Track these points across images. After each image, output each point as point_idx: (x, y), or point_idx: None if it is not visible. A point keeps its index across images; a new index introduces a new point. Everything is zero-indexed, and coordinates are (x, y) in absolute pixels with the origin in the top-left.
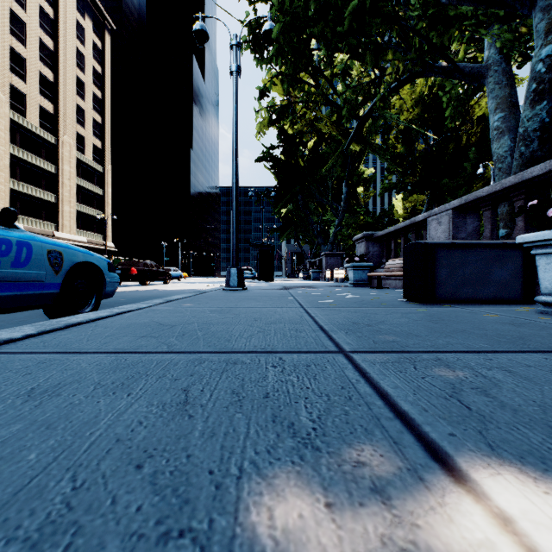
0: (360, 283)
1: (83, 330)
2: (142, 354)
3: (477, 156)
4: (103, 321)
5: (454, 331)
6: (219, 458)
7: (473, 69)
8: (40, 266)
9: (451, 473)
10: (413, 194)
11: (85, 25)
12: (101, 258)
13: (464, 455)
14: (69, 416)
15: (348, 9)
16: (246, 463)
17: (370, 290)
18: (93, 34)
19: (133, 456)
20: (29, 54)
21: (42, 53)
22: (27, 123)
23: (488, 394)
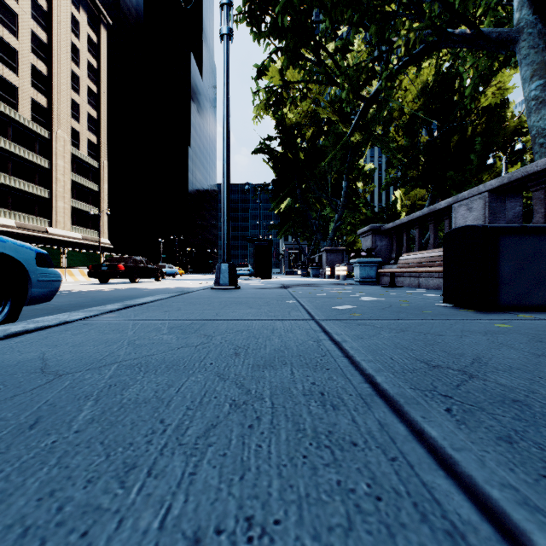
0: (367, 280)
1: None
2: None
3: (484, 147)
4: None
5: None
6: None
7: (501, 34)
8: None
9: None
10: (416, 188)
11: (80, 18)
12: (23, 246)
13: None
14: None
15: None
16: None
17: (383, 289)
18: (88, 27)
19: None
20: (21, 46)
21: (35, 46)
22: (19, 117)
23: None
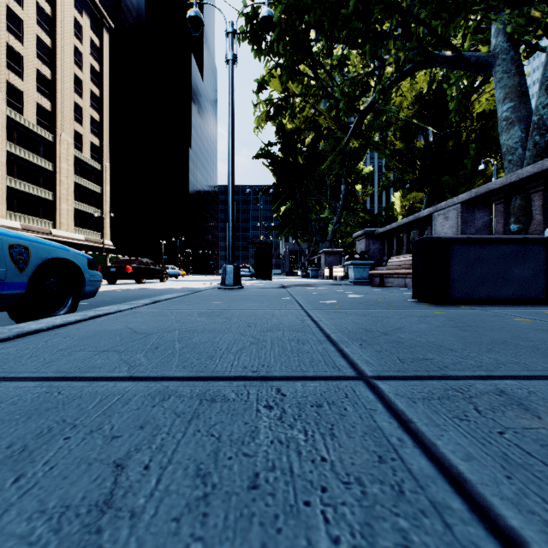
0: (360, 281)
1: (35, 341)
2: (88, 381)
3: (477, 153)
4: (69, 327)
5: (494, 342)
6: None
7: (479, 58)
8: None
9: None
10: (412, 191)
11: (83, 23)
12: (79, 254)
13: None
14: None
15: None
16: None
17: (372, 288)
18: (91, 31)
19: None
20: (26, 51)
21: (40, 51)
22: (24, 121)
23: None
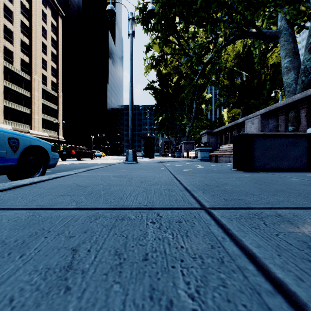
0: (204, 159)
1: (23, 190)
2: (55, 210)
3: (270, 86)
4: (41, 183)
5: (277, 191)
6: None
7: (271, 33)
8: (2, 147)
9: None
10: (234, 108)
11: (47, 13)
12: (46, 143)
13: None
14: None
15: None
16: None
17: (211, 163)
18: (52, 18)
19: None
20: (15, 29)
21: (22, 29)
22: (13, 68)
23: None
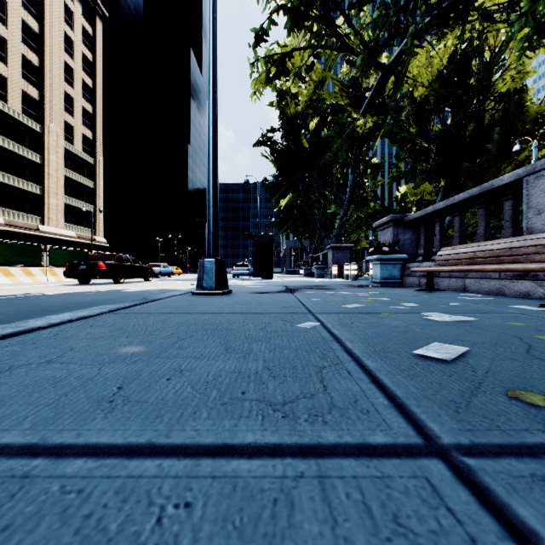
0: (389, 282)
1: None
2: None
3: (504, 135)
4: None
5: None
6: None
7: None
8: None
9: None
10: (428, 181)
11: (75, 9)
12: None
13: None
14: None
15: None
16: None
17: (423, 294)
18: (83, 19)
19: None
20: (11, 35)
21: (26, 36)
22: (8, 109)
23: None
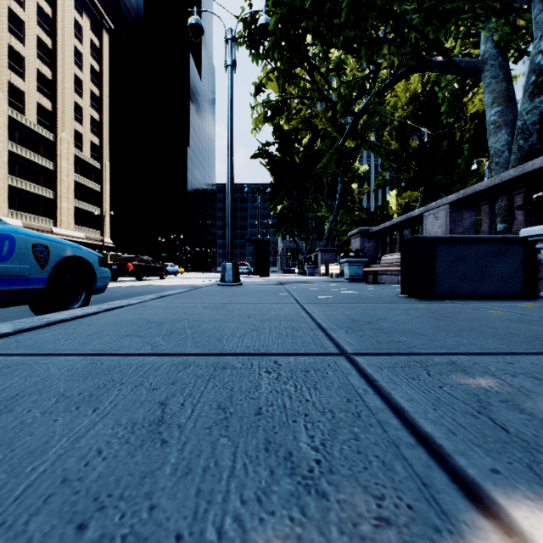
0: (355, 278)
1: (64, 328)
2: (122, 356)
3: (471, 152)
4: (89, 318)
5: (462, 329)
6: (192, 511)
7: (469, 63)
8: (23, 260)
9: (511, 538)
10: (407, 190)
11: (83, 24)
12: (91, 252)
13: (520, 507)
14: (13, 441)
15: (345, 1)
16: (228, 520)
17: (366, 285)
18: (91, 32)
19: (77, 508)
20: (28, 52)
21: (41, 52)
22: (25, 120)
23: (523, 409)
